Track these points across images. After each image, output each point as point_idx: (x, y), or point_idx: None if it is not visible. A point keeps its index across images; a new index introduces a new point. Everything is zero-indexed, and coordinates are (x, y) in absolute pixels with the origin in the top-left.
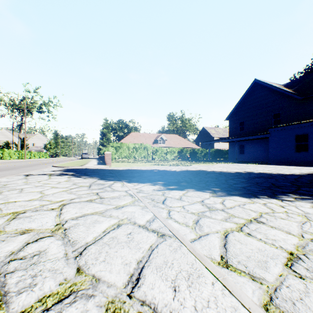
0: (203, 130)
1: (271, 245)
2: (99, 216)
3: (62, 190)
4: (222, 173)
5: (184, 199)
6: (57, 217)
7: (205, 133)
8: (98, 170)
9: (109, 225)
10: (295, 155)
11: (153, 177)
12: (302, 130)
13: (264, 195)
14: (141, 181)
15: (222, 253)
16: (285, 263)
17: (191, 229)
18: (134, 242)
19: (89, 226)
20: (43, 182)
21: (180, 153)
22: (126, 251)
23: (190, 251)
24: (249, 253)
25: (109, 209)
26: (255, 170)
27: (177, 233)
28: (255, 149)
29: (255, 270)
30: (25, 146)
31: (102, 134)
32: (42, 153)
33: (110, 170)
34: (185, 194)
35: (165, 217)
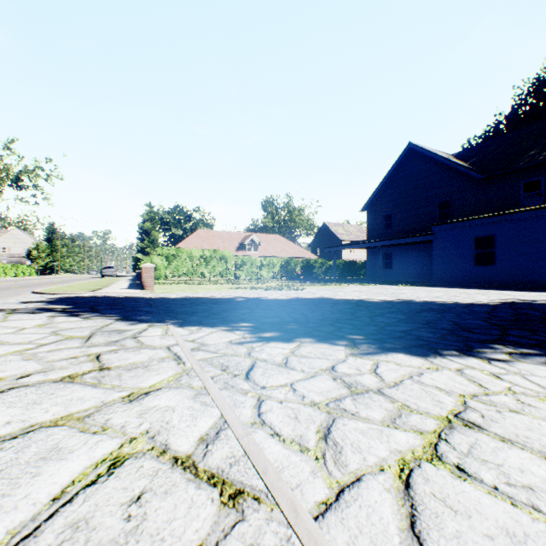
0: (324, 228)
1: (531, 511)
2: (70, 432)
3: (15, 349)
4: (361, 304)
5: (293, 365)
6: None
7: (327, 233)
8: (125, 300)
9: (87, 464)
10: (474, 271)
11: (232, 314)
12: (486, 229)
13: (451, 350)
14: (206, 322)
15: None
16: None
17: (316, 462)
18: (142, 541)
19: (19, 474)
20: None
21: (284, 267)
22: None
23: None
24: None
25: (110, 403)
26: (416, 297)
27: (278, 482)
28: (409, 260)
29: None
30: None
31: (143, 232)
32: (22, 266)
33: (150, 300)
34: (295, 351)
35: (249, 423)
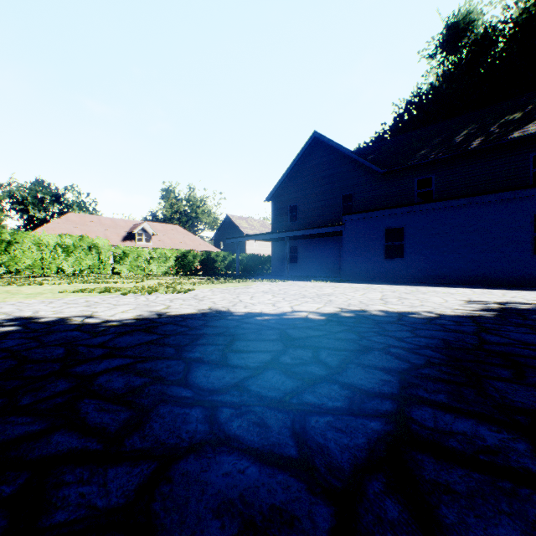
0: (228, 221)
1: None
2: None
3: None
4: (291, 332)
5: None
6: None
7: (231, 226)
8: None
9: None
10: (385, 265)
11: None
12: (396, 220)
13: None
14: None
15: None
16: None
17: None
18: None
19: None
20: None
21: (181, 260)
22: None
23: None
24: None
25: None
26: (361, 304)
27: None
28: (314, 254)
29: None
30: None
31: None
32: None
33: None
34: None
35: None
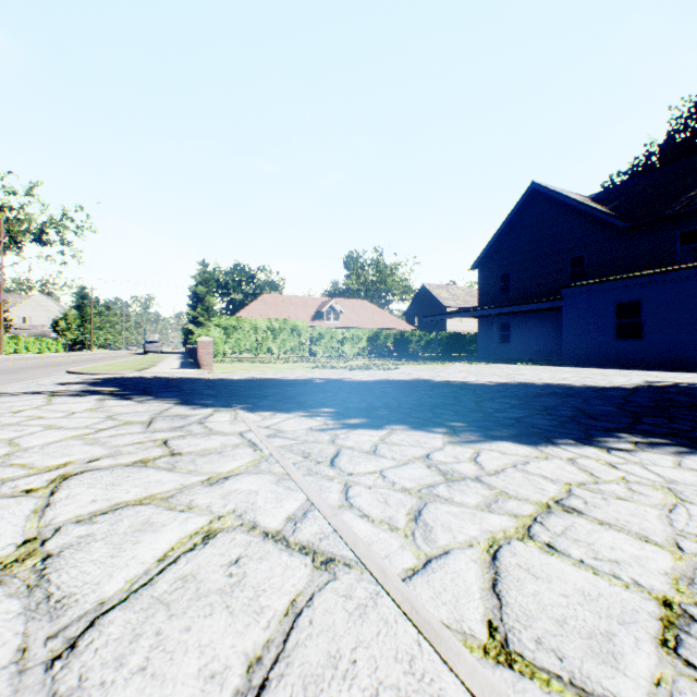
0: (423, 292)
1: (611, 578)
2: (157, 510)
3: (74, 433)
4: (467, 387)
5: (383, 453)
6: (35, 518)
7: (427, 297)
8: (180, 381)
9: (182, 535)
10: (615, 346)
11: (310, 398)
12: (630, 292)
13: (568, 438)
14: (280, 406)
15: (490, 612)
16: (660, 638)
17: (405, 538)
18: (246, 590)
19: (121, 542)
20: (28, 413)
21: (373, 341)
22: (219, 626)
23: (405, 611)
24: (560, 607)
25: (190, 486)
26: (537, 379)
27: (368, 552)
28: (532, 333)
29: (587, 667)
30: (2, 325)
31: (195, 298)
32: (47, 340)
33: (210, 382)
34: (385, 438)
35: (336, 505)
